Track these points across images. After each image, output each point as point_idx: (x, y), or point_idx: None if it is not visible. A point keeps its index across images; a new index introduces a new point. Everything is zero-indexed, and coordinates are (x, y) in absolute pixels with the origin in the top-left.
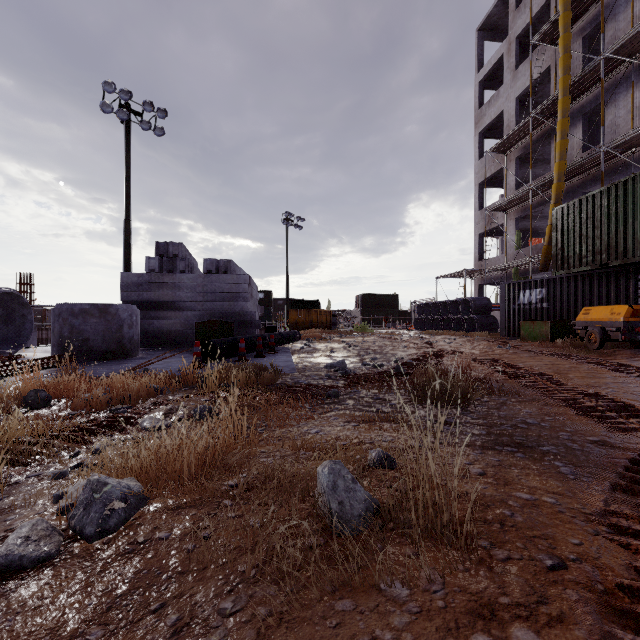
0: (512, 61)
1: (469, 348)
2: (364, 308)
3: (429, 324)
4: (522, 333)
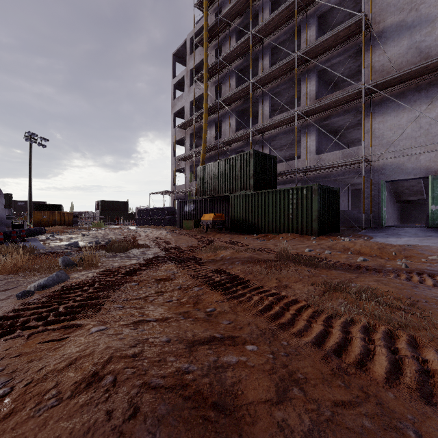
0: (188, 82)
1: (154, 234)
2: (102, 210)
3: (144, 222)
4: (184, 226)
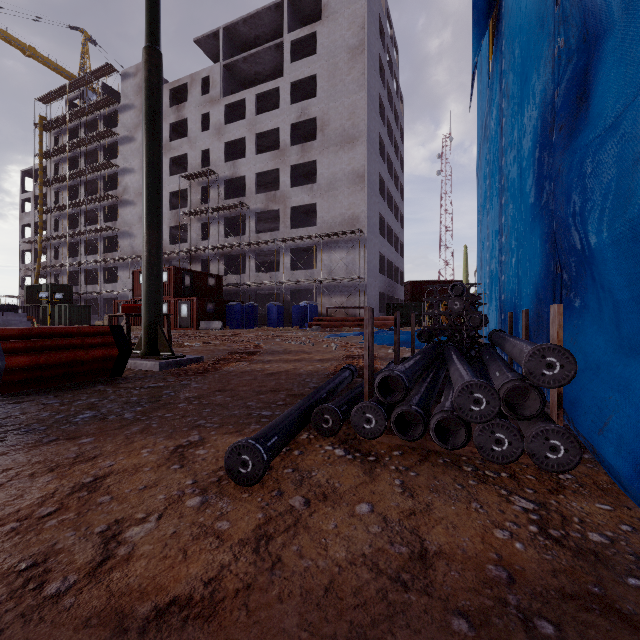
0: (35, 204)
1: None
2: None
3: None
4: None
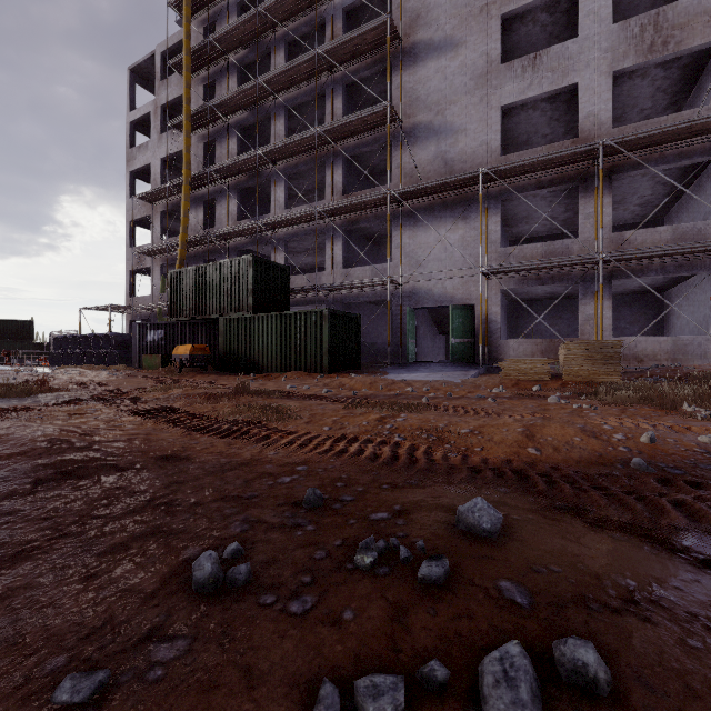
0: (158, 124)
1: (85, 376)
2: None
3: (69, 359)
4: (144, 364)
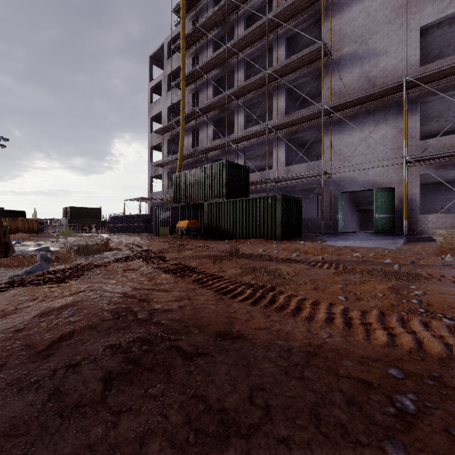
0: (166, 86)
1: (128, 240)
2: (71, 218)
3: (119, 229)
4: (159, 233)
